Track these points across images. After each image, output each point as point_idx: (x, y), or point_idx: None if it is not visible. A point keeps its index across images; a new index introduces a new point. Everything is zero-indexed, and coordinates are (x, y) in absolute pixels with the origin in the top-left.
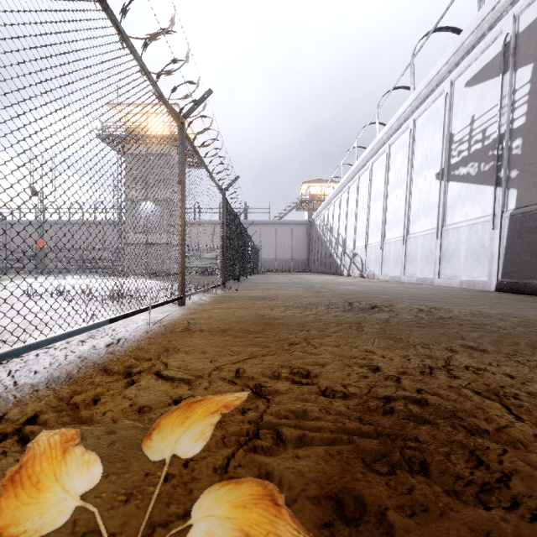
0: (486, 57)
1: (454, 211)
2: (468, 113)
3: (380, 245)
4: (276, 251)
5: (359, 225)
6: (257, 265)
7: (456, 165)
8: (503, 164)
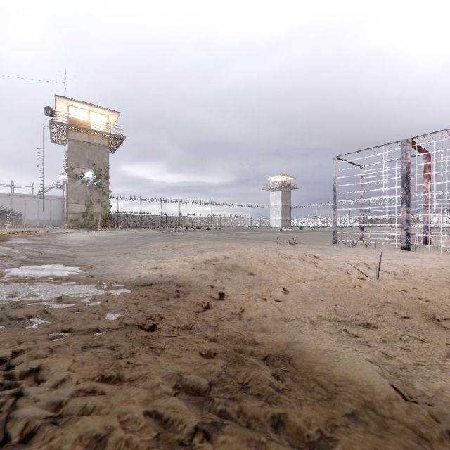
0: None
1: None
2: None
3: None
4: (38, 214)
5: None
6: (18, 223)
7: None
8: None
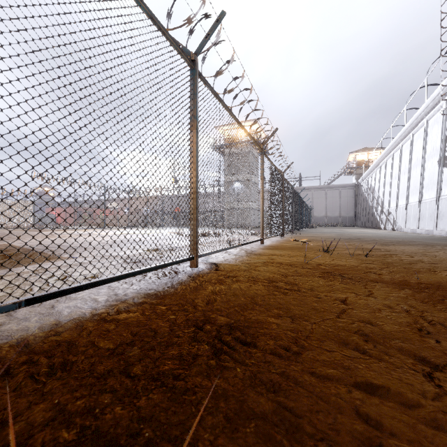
0: None
1: (445, 187)
2: None
3: (405, 207)
4: (326, 209)
5: (392, 191)
6: (309, 221)
7: None
8: None
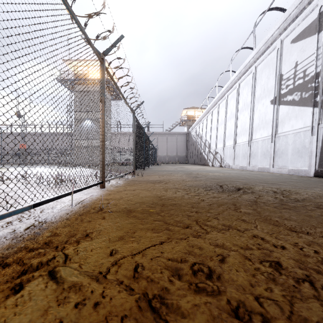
0: (305, 23)
1: (283, 124)
2: (293, 60)
3: (233, 147)
4: (167, 151)
5: (219, 134)
6: (155, 159)
7: (285, 94)
8: (319, 92)
